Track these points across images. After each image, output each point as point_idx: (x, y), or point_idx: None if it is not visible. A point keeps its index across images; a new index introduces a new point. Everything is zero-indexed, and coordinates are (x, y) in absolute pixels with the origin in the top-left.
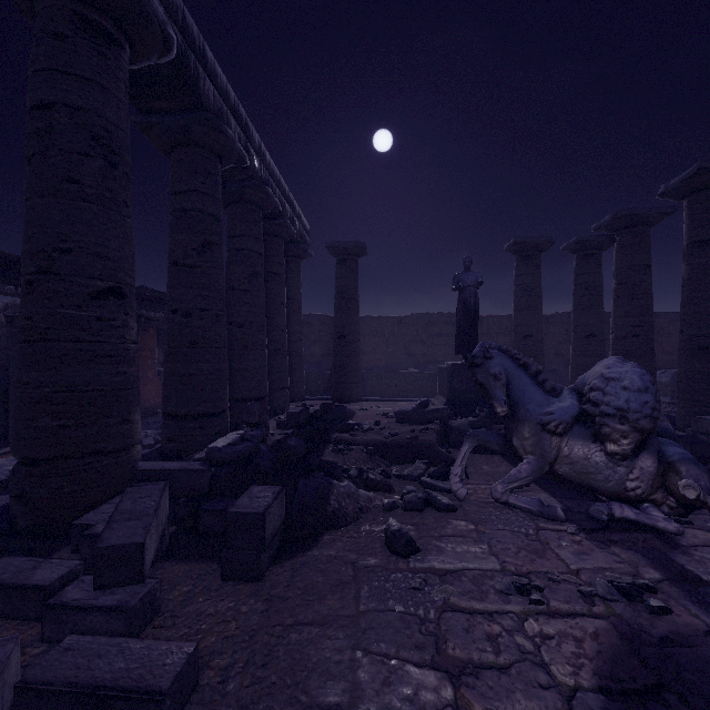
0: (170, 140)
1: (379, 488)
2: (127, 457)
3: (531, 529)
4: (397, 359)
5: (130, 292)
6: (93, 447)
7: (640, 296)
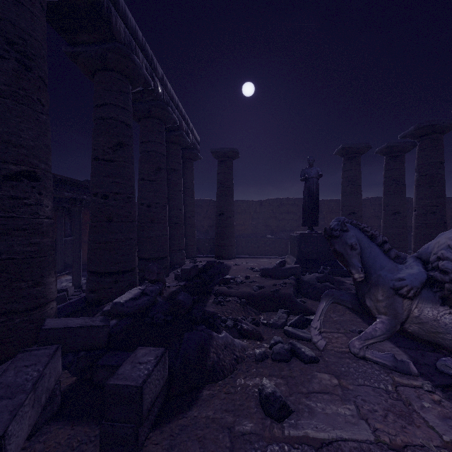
0: (92, 66)
1: (251, 337)
2: (39, 314)
3: (390, 385)
4: (259, 229)
5: (44, 176)
6: (5, 308)
7: (436, 184)
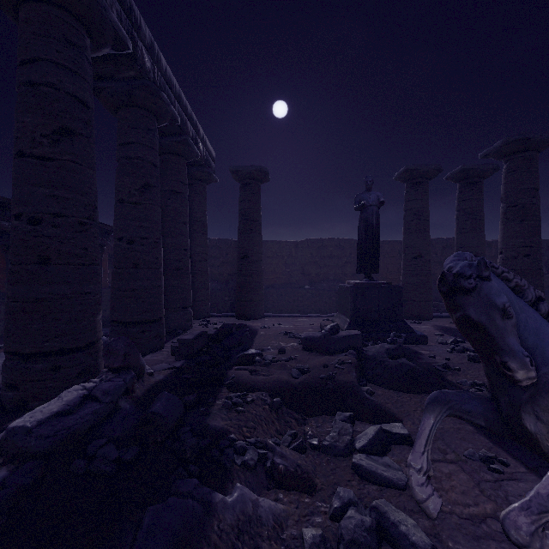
0: None
1: (293, 486)
2: None
3: None
4: (294, 278)
5: None
6: None
7: (530, 218)
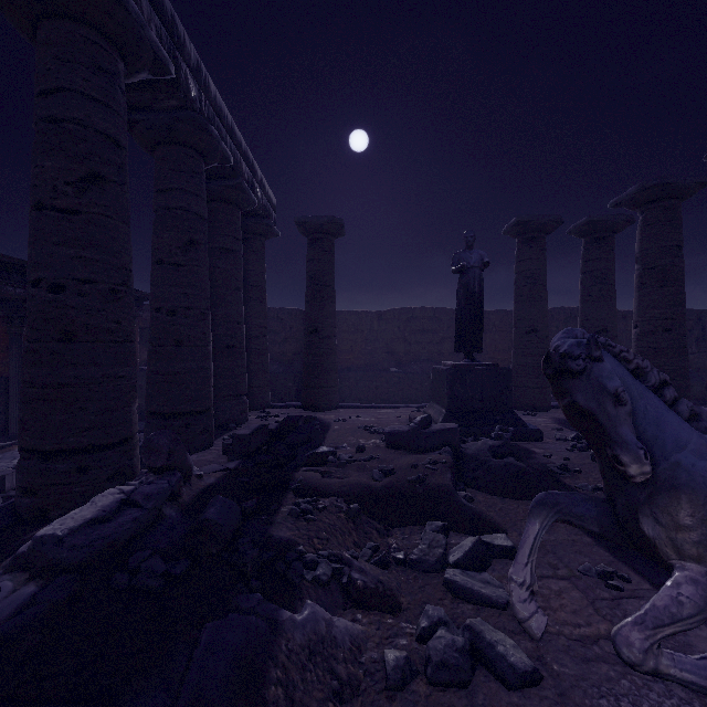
0: (28, 4)
1: (373, 604)
2: None
3: None
4: (377, 358)
5: None
6: None
7: (672, 283)
